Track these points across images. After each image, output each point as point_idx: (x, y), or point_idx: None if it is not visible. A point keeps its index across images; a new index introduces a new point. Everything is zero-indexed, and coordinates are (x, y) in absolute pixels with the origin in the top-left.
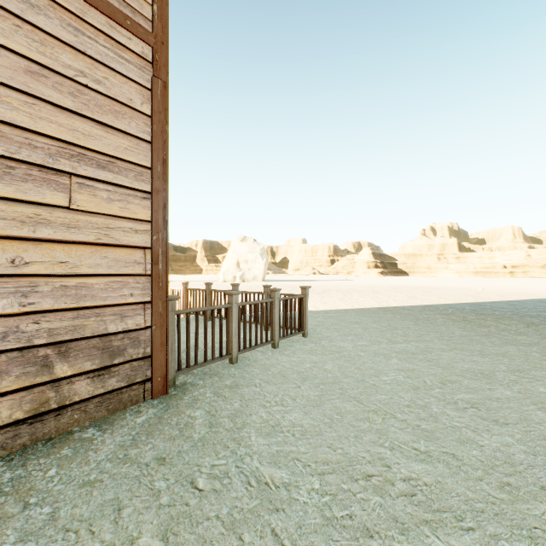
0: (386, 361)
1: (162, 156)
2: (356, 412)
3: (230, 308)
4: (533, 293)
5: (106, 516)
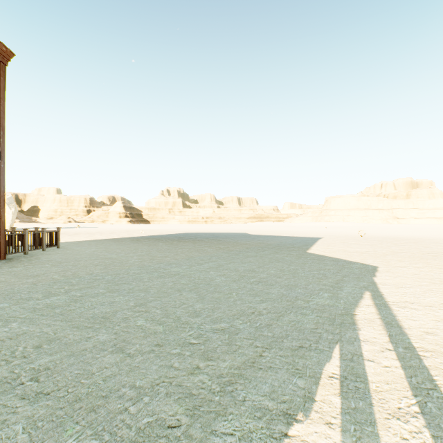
0: (90, 249)
1: (4, 185)
2: (74, 255)
3: (25, 234)
4: (191, 231)
5: (15, 265)
